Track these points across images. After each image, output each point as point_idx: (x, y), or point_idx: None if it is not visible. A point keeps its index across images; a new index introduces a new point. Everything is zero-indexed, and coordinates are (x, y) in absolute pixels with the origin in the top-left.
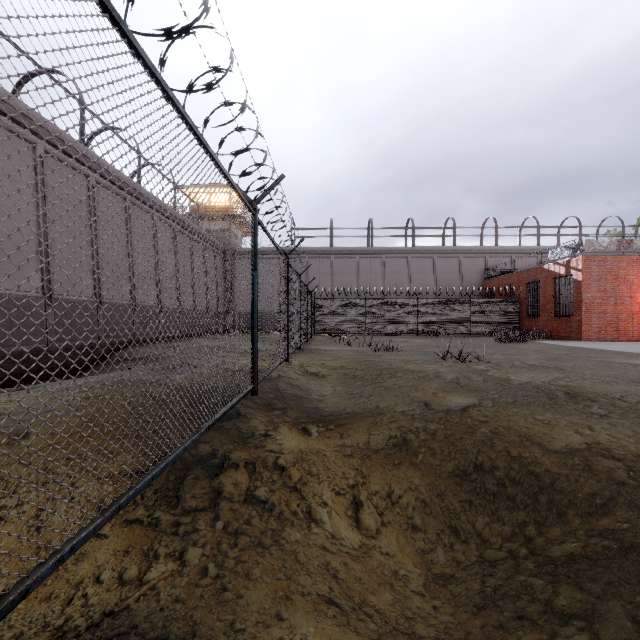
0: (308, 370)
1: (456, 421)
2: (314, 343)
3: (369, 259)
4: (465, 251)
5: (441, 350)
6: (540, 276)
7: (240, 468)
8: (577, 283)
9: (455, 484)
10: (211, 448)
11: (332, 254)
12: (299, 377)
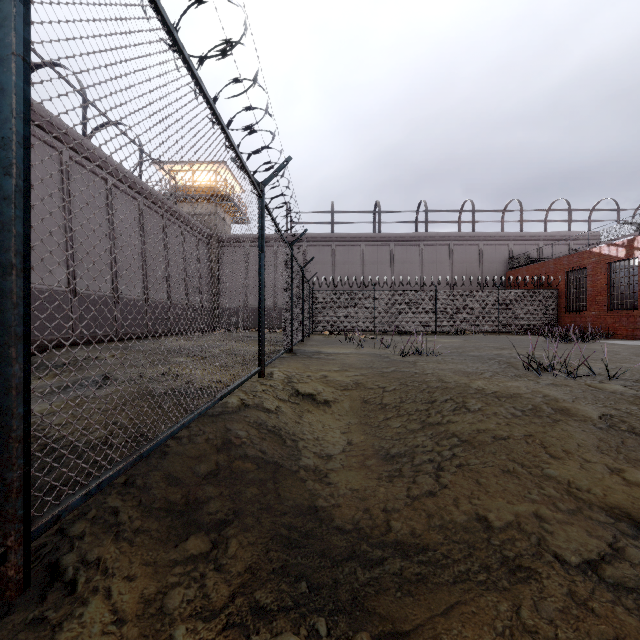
0: (299, 391)
1: None
2: (312, 343)
3: (376, 247)
4: (486, 238)
5: (494, 353)
6: (587, 262)
7: None
8: None
9: None
10: None
11: (333, 241)
12: (281, 407)
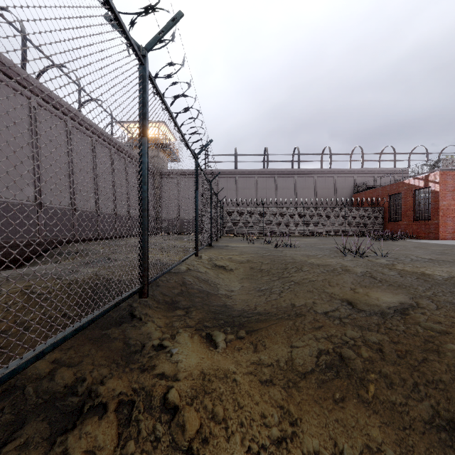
0: (216, 264)
1: (402, 330)
2: (222, 241)
3: (265, 178)
4: (338, 172)
5: (332, 246)
6: (401, 189)
7: (107, 415)
8: (435, 193)
9: (442, 447)
10: (73, 377)
11: (236, 174)
12: (207, 271)
